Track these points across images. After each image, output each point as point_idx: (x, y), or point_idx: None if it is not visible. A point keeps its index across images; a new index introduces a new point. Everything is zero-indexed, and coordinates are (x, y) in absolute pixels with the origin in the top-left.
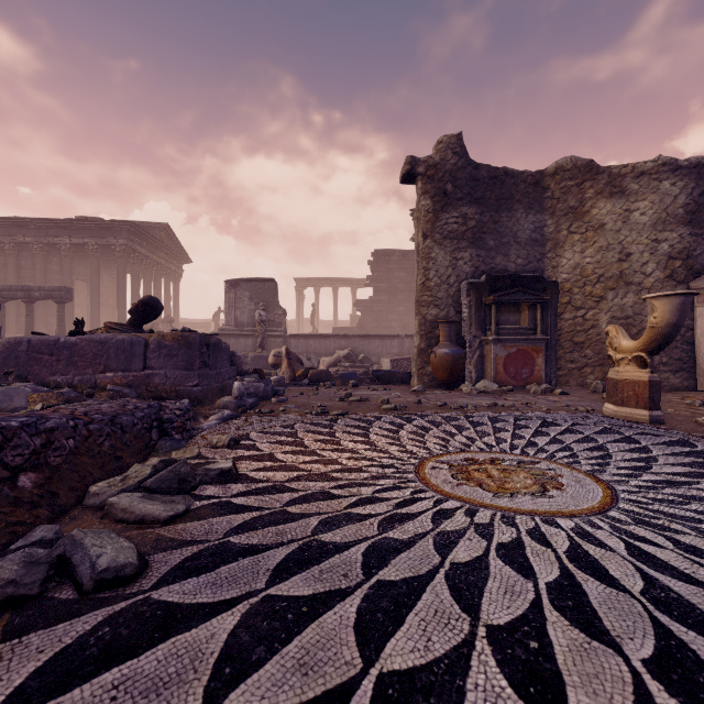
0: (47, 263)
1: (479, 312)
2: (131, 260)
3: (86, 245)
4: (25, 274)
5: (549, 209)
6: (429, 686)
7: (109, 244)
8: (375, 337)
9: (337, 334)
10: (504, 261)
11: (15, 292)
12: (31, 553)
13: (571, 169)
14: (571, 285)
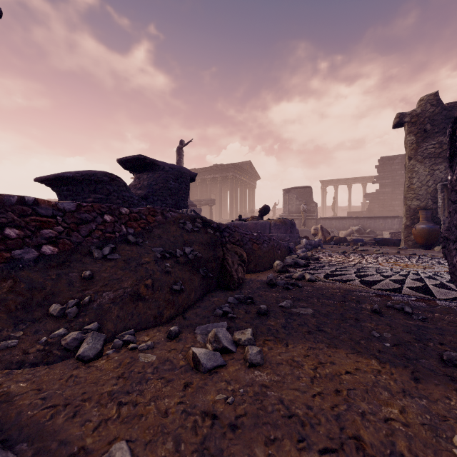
0: (201, 187)
1: None
2: (234, 182)
3: (216, 178)
4: (194, 193)
5: None
6: (366, 275)
7: (226, 176)
8: (379, 218)
9: (350, 217)
10: None
11: (195, 202)
12: (291, 260)
13: None
14: None
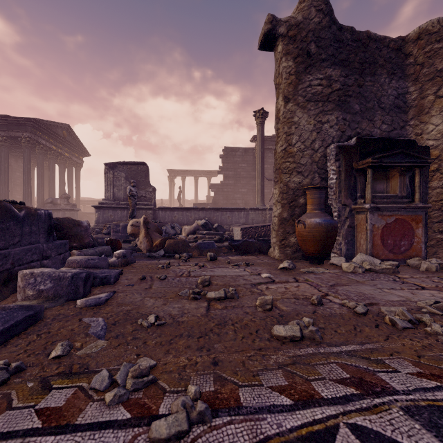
0: None
1: (348, 178)
2: (36, 150)
3: None
4: None
5: (411, 76)
6: None
7: (16, 136)
8: (226, 209)
9: (196, 208)
10: (369, 126)
11: None
12: None
13: (438, 31)
14: (440, 151)
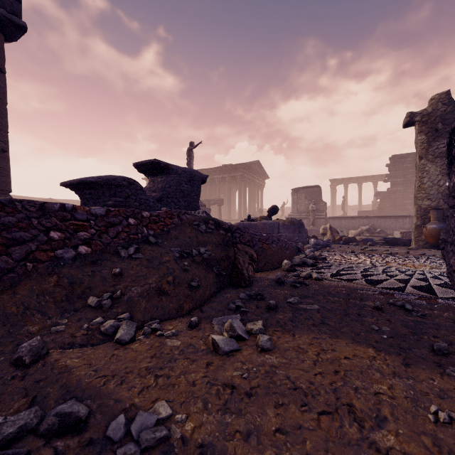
0: (210, 187)
1: None
2: (243, 182)
3: (225, 178)
4: (203, 193)
5: None
6: (371, 274)
7: (234, 176)
8: (390, 217)
9: (360, 216)
10: None
11: (205, 202)
12: (299, 259)
13: None
14: None
